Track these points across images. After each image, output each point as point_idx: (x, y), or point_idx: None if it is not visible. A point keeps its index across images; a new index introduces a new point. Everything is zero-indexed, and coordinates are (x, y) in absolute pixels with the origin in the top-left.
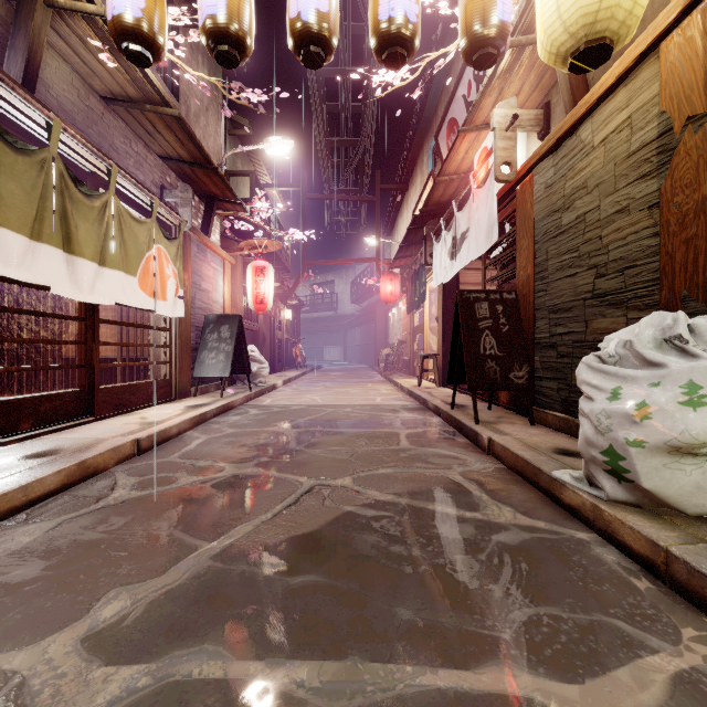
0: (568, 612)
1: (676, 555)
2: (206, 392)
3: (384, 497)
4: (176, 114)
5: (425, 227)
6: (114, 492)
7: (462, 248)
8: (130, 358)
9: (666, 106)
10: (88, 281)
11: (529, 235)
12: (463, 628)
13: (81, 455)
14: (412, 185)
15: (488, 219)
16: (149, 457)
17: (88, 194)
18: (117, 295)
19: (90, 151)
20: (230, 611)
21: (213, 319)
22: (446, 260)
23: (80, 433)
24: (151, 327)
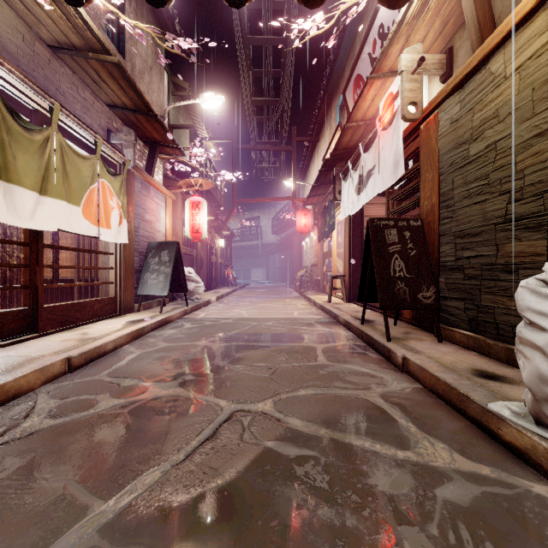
0: None
1: None
2: (148, 308)
3: (307, 428)
4: (115, 61)
5: (335, 168)
6: (26, 420)
7: (368, 183)
8: (85, 278)
9: None
10: (28, 208)
11: (434, 168)
12: None
13: (1, 378)
14: (322, 137)
15: (394, 155)
16: (79, 375)
17: (29, 128)
18: (60, 222)
19: (30, 88)
20: None
21: (155, 246)
22: (353, 195)
23: (16, 351)
24: (97, 252)
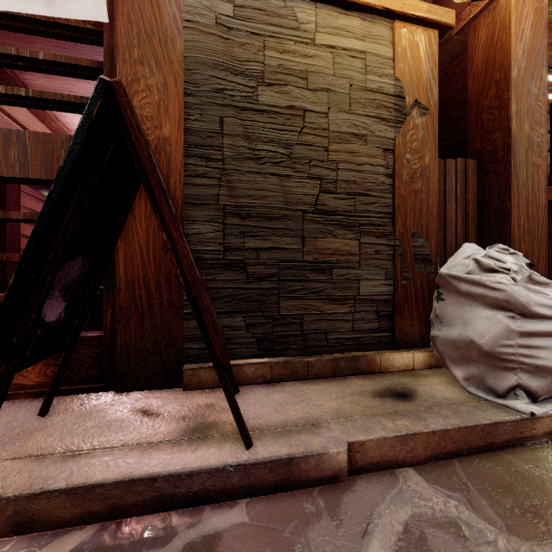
0: None
1: None
2: None
3: None
4: None
5: None
6: None
7: None
8: None
9: (400, 76)
10: None
11: (170, 71)
12: None
13: None
14: None
15: None
16: None
17: None
18: None
19: None
20: None
21: None
22: None
23: None
24: None
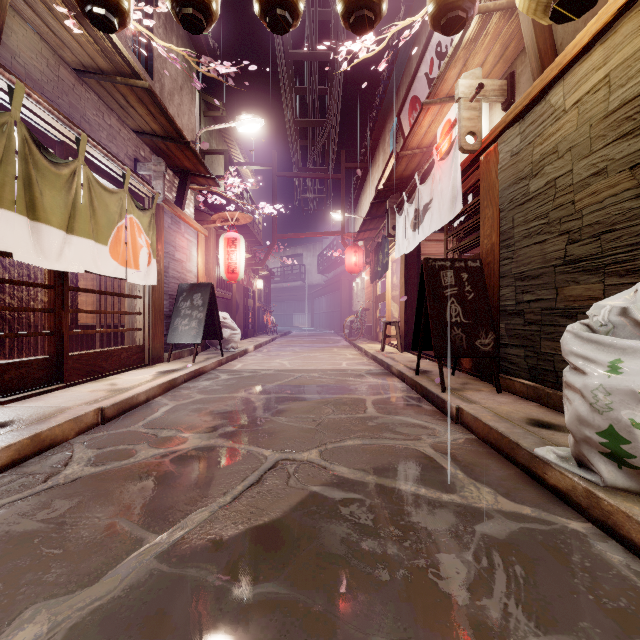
0: None
1: None
2: (179, 357)
3: (353, 475)
4: (146, 86)
5: (388, 200)
6: (67, 468)
7: (424, 219)
8: (108, 325)
9: None
10: (55, 248)
11: (494, 204)
12: None
13: (36, 427)
14: (375, 163)
15: (452, 189)
16: (113, 427)
17: (56, 162)
18: (87, 263)
19: (56, 119)
20: None
21: (186, 288)
22: (409, 231)
23: (44, 401)
24: (124, 295)
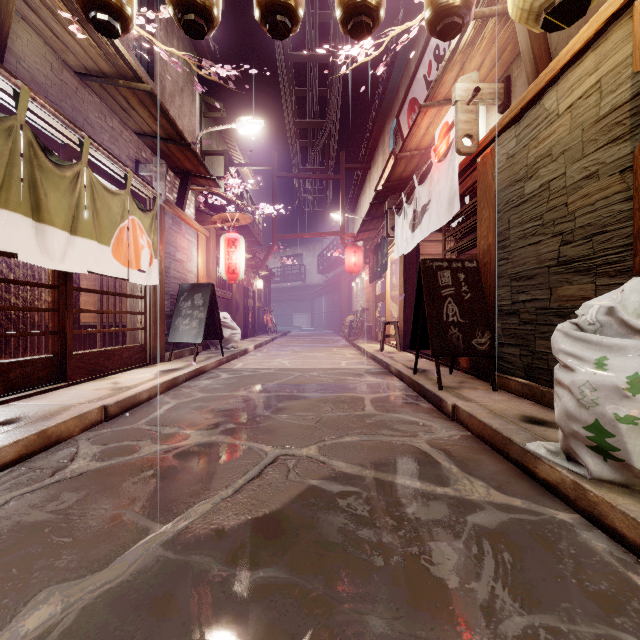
0: (567, 622)
1: None
2: (180, 357)
3: (351, 469)
4: (148, 89)
5: (387, 201)
6: (73, 463)
7: (423, 219)
8: (109, 324)
9: None
10: (59, 249)
11: (490, 206)
12: None
13: (43, 424)
14: (374, 164)
15: (449, 191)
16: (116, 424)
17: (60, 165)
18: (90, 264)
19: (60, 122)
20: (174, 621)
21: (187, 288)
22: (408, 232)
23: (49, 399)
24: (126, 295)
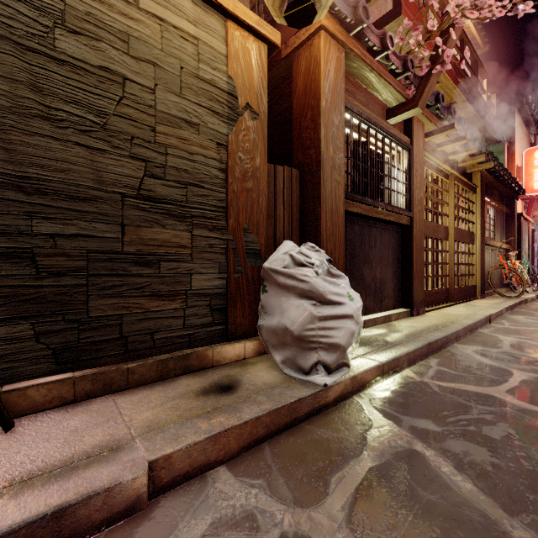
0: (456, 398)
1: (385, 362)
2: None
3: None
4: None
5: None
6: None
7: None
8: None
9: (234, 76)
10: None
11: None
12: (534, 419)
13: None
14: None
15: None
16: None
17: None
18: None
19: None
20: None
21: None
22: None
23: None
24: None
